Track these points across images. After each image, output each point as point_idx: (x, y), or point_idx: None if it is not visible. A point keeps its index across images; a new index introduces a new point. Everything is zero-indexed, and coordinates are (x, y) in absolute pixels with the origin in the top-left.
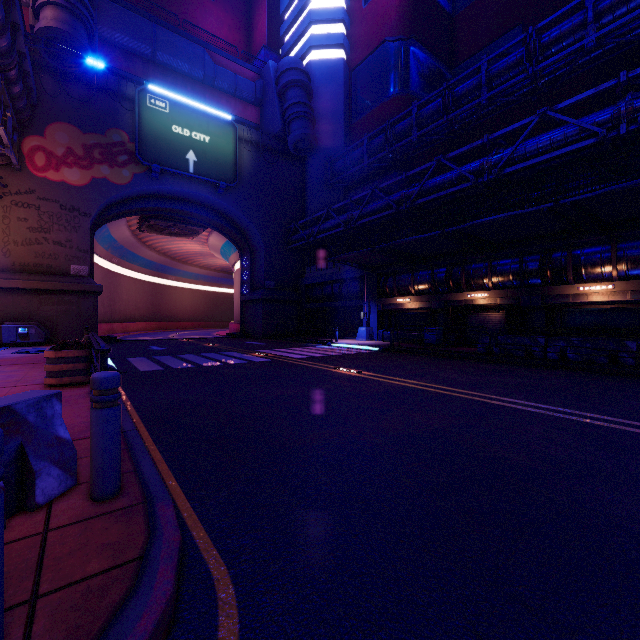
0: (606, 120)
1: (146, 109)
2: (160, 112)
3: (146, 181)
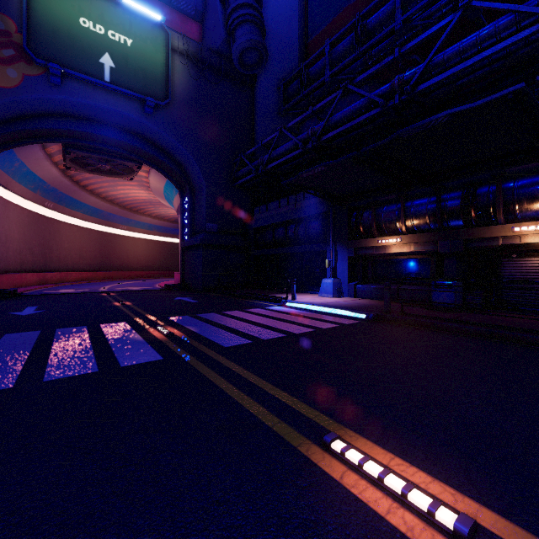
0: None
1: None
2: None
3: (43, 87)
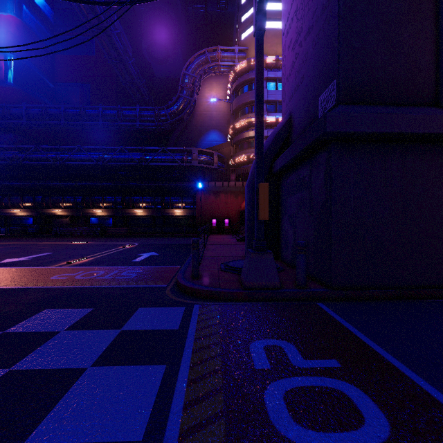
0: (97, 158)
1: None
2: None
3: None
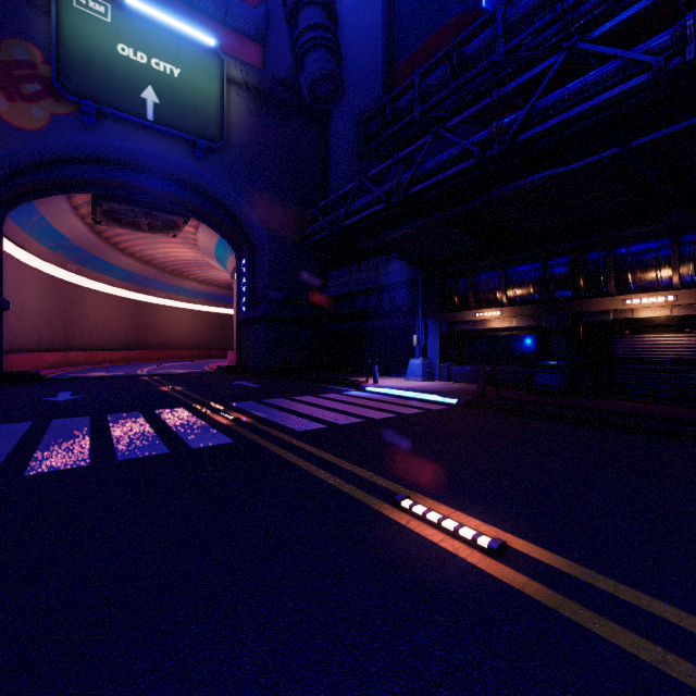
0: None
1: (71, 11)
2: (96, 20)
3: (74, 129)
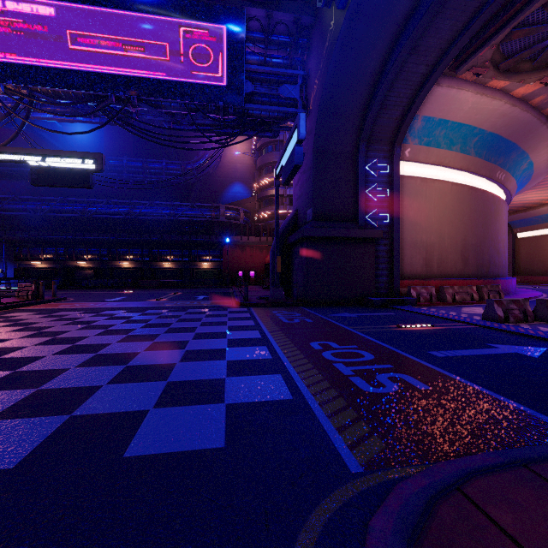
0: (126, 212)
1: None
2: None
3: None
